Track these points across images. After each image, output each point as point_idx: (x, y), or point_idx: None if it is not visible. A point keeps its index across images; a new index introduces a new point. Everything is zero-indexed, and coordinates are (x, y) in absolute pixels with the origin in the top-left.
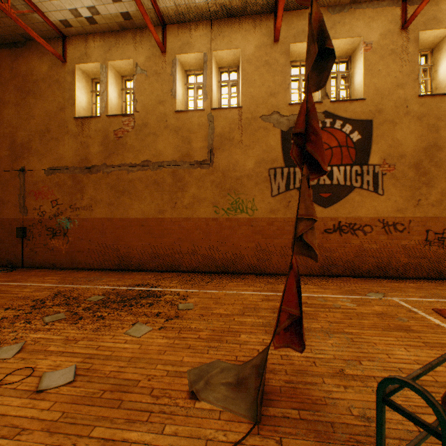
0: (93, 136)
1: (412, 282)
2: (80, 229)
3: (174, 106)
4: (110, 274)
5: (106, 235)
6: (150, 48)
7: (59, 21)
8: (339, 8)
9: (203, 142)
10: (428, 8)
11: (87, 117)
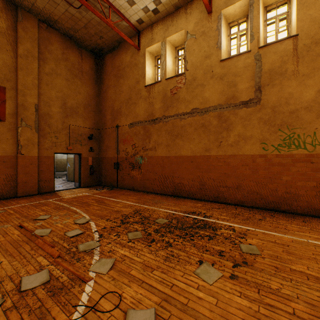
0: (156, 96)
1: None
2: (148, 164)
3: (219, 56)
4: (168, 198)
5: (164, 169)
6: (197, 15)
7: (136, 22)
8: None
9: (248, 82)
10: None
11: (152, 84)
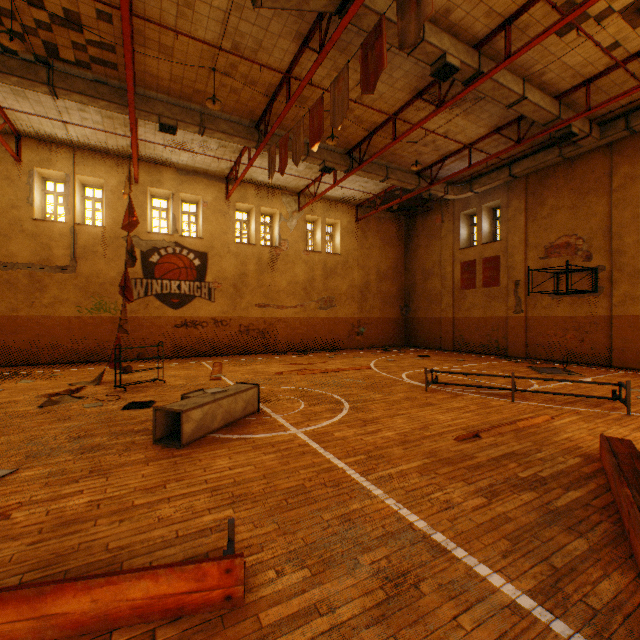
0: None
1: (229, 356)
2: None
3: (32, 213)
4: None
5: None
6: (0, 152)
7: None
8: (186, 172)
9: (66, 250)
10: (241, 190)
11: None
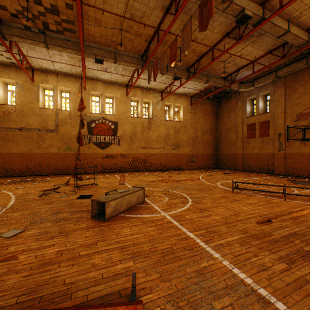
0: None
1: (128, 172)
2: None
3: (39, 105)
4: (3, 178)
5: None
6: (25, 77)
7: None
8: (107, 83)
9: (53, 122)
10: (134, 91)
11: None
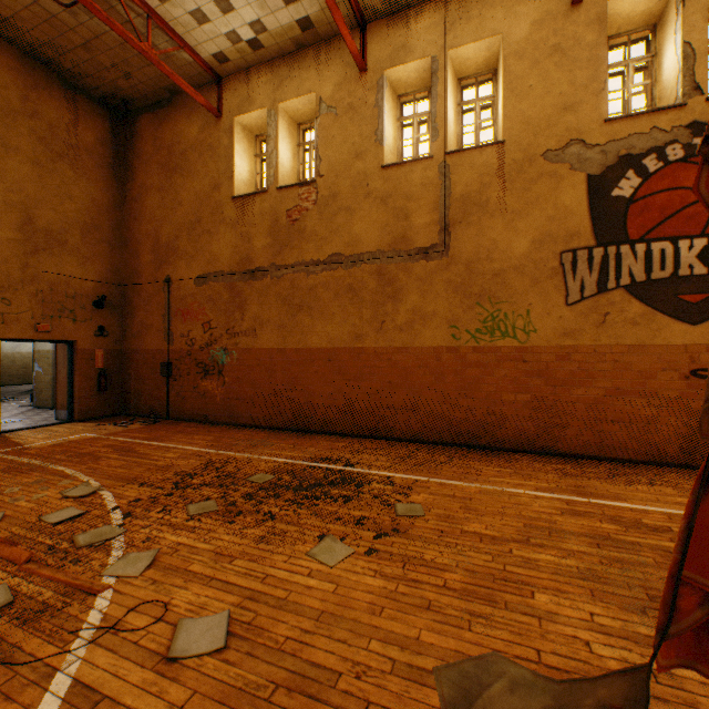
0: (257, 222)
1: None
2: (240, 365)
3: (380, 158)
4: (281, 436)
5: (275, 375)
6: (340, 69)
7: (212, 57)
8: None
9: (430, 214)
10: None
11: (249, 194)
